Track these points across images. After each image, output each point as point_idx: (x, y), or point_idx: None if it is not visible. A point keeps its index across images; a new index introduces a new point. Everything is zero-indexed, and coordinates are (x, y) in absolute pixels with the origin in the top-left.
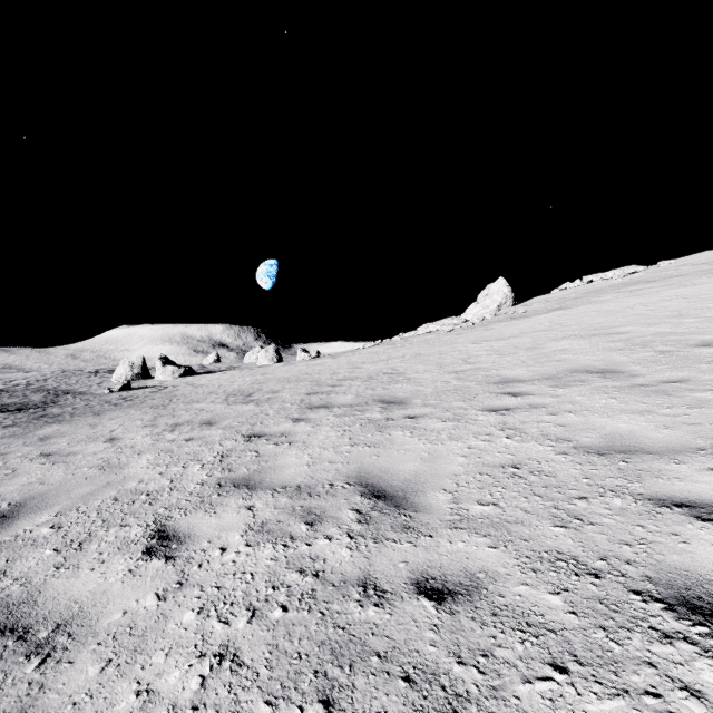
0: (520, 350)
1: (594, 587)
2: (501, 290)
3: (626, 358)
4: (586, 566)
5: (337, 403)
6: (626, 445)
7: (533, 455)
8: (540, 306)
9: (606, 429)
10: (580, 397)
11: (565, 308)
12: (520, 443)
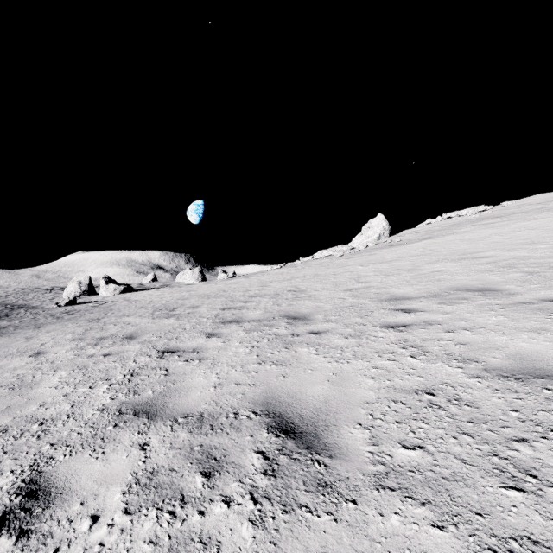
0: (402, 271)
1: None
2: (380, 223)
3: (499, 278)
4: None
5: (247, 318)
6: (540, 367)
7: (444, 378)
8: (412, 236)
9: (510, 348)
10: (470, 314)
11: (433, 237)
12: (427, 364)
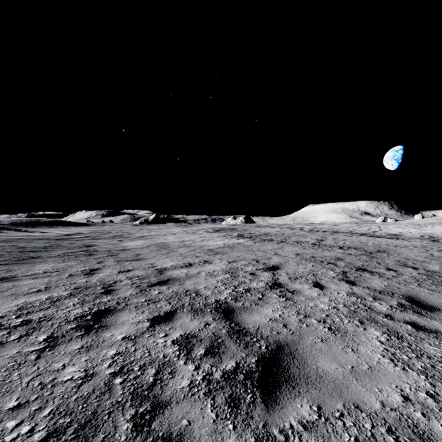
0: None
1: None
2: None
3: None
4: None
5: (438, 219)
6: None
7: None
8: None
9: None
10: None
11: None
12: None
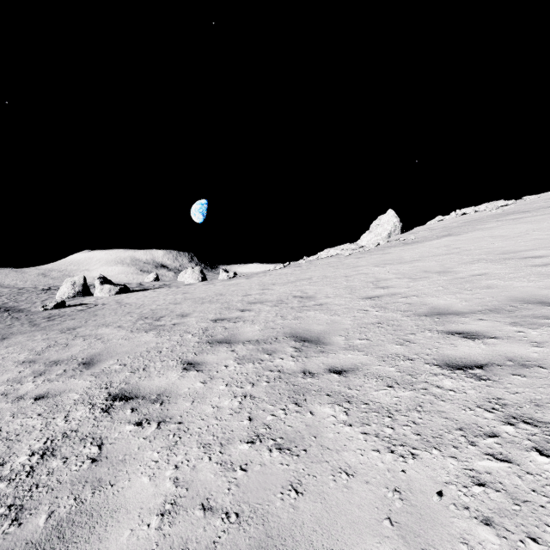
0: (431, 274)
1: None
2: (391, 220)
3: None
4: None
5: (242, 337)
6: None
7: None
8: (428, 234)
9: None
10: None
11: (454, 234)
12: None
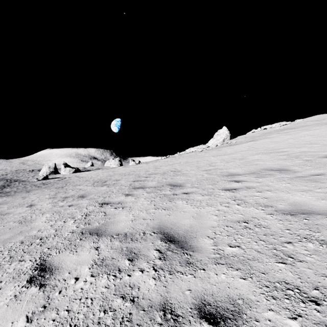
0: (236, 159)
1: (318, 313)
2: (225, 132)
3: (289, 163)
4: (307, 294)
5: (148, 186)
6: (304, 209)
7: (254, 215)
8: (243, 140)
9: (290, 200)
10: (271, 182)
11: (255, 140)
12: (245, 208)
